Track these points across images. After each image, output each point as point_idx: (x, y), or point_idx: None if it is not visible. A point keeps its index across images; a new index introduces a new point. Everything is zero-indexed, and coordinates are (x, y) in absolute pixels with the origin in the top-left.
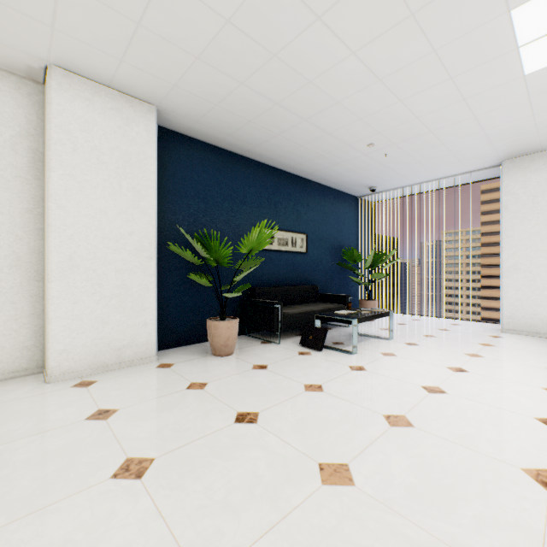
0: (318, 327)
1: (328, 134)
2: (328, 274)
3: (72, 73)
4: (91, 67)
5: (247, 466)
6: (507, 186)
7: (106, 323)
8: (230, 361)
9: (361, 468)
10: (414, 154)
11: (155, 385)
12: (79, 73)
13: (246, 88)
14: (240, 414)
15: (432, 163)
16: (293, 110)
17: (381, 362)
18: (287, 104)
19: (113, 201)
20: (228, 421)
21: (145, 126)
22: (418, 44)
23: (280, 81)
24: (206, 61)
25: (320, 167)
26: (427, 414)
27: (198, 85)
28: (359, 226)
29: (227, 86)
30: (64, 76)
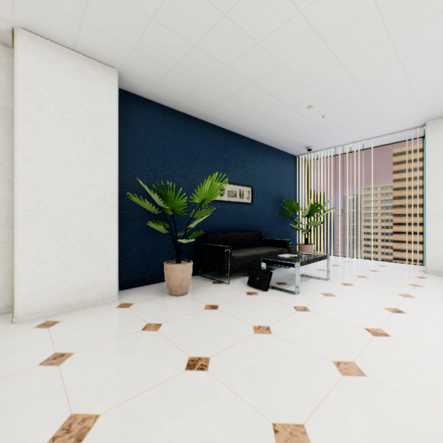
0: (264, 269)
1: (273, 97)
2: (271, 222)
3: (37, 36)
4: (55, 29)
5: (196, 426)
6: (430, 144)
7: (70, 267)
8: (184, 301)
9: (319, 431)
10: (348, 115)
11: (113, 326)
12: (44, 36)
13: (199, 50)
14: (191, 360)
15: (363, 124)
16: (242, 73)
17: (323, 303)
18: (236, 67)
19: (77, 155)
20: (179, 368)
21: (107, 88)
22: (363, 1)
23: (230, 43)
24: (161, 21)
25: (264, 129)
26: (377, 361)
27: (155, 47)
28: (297, 180)
29: (181, 49)
30: (30, 38)
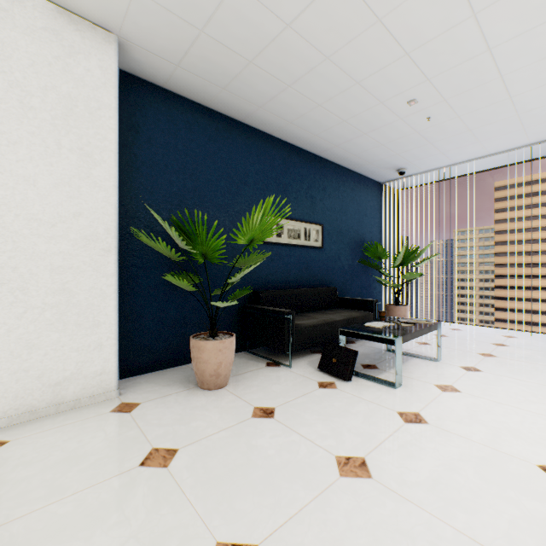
0: (344, 347)
1: (357, 84)
2: (348, 274)
3: None
4: None
5: None
6: None
7: (34, 347)
8: (220, 400)
9: None
10: (467, 116)
11: (93, 455)
12: None
13: None
14: None
15: (485, 132)
16: (312, 39)
17: (444, 405)
18: (303, 26)
19: (46, 165)
20: None
21: (100, 62)
22: None
23: None
24: None
25: (340, 140)
26: None
27: None
28: (382, 217)
29: None
30: None
